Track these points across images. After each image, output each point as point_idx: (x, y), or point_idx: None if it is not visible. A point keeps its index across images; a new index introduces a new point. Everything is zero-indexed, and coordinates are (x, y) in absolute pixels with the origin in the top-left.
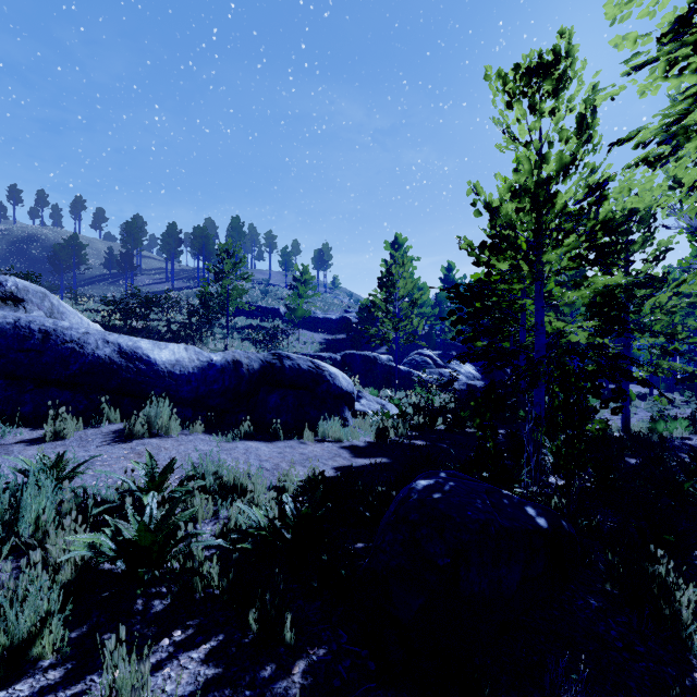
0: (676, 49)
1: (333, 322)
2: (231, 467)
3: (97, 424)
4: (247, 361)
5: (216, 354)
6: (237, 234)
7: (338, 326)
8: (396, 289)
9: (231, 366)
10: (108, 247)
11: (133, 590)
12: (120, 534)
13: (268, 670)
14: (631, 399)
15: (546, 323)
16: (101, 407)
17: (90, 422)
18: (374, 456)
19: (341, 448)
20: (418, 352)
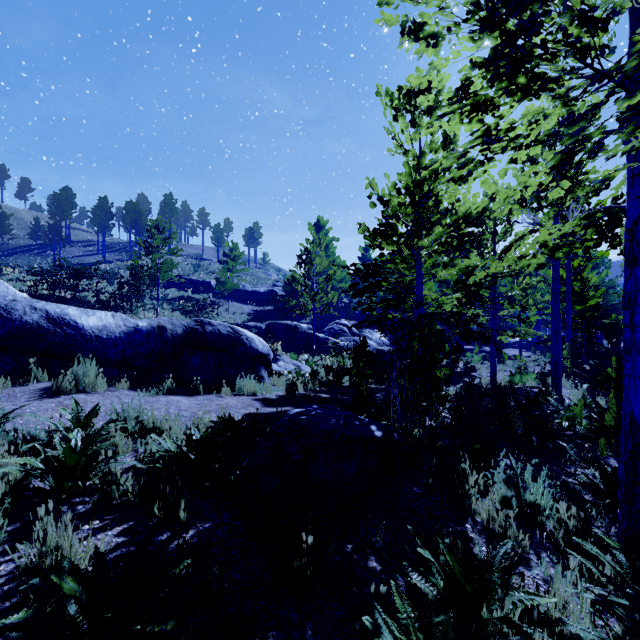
0: (463, 107)
1: (262, 295)
2: (151, 413)
3: (25, 383)
4: (171, 326)
5: (142, 321)
6: (170, 210)
7: (266, 298)
8: (314, 265)
9: (156, 331)
10: (34, 218)
11: (59, 495)
12: (48, 458)
13: (165, 536)
14: (504, 359)
15: (427, 296)
16: (29, 368)
17: (18, 381)
18: (280, 405)
19: (254, 400)
20: (337, 322)
